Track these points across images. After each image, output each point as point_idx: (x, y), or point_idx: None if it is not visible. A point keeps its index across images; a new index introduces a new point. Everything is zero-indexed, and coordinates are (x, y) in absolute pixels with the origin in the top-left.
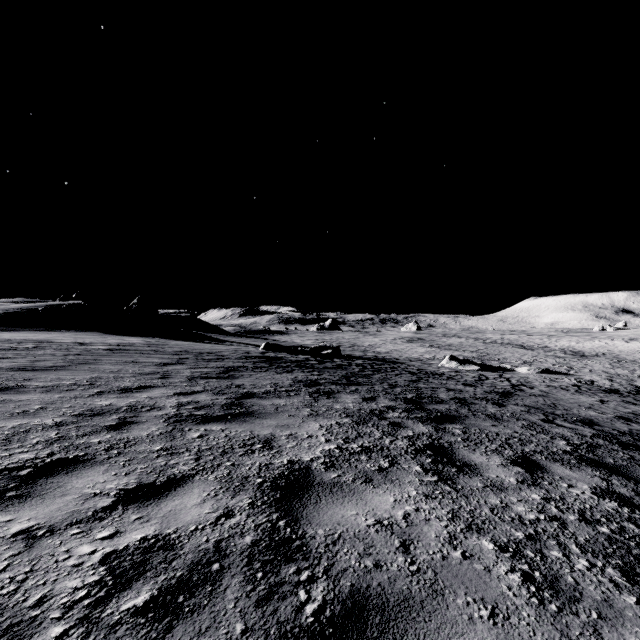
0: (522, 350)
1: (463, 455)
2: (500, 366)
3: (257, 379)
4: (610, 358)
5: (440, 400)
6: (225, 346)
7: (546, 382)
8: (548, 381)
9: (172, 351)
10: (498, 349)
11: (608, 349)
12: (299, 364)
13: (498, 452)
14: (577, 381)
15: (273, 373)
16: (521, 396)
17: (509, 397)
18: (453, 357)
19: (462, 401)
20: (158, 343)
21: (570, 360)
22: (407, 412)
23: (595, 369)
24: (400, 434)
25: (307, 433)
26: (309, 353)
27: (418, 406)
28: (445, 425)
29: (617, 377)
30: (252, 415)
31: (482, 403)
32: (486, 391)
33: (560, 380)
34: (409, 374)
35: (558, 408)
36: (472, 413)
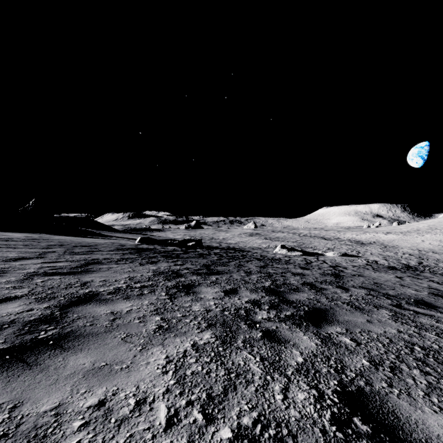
0: (324, 240)
1: (416, 423)
2: (314, 252)
3: (114, 273)
4: (379, 245)
5: (295, 287)
6: (105, 240)
7: (349, 263)
8: (349, 262)
9: (45, 245)
10: (309, 240)
11: (376, 239)
12: (166, 254)
13: (442, 394)
14: (366, 261)
15: (136, 265)
16: (348, 277)
17: (341, 279)
18: (283, 246)
19: (313, 287)
20: (39, 238)
21: (356, 247)
22: (274, 309)
23: (373, 252)
24: (287, 363)
25: (137, 391)
26: (177, 245)
27: (281, 298)
28: (325, 328)
29: (389, 258)
30: (60, 343)
31: (330, 288)
32: (321, 273)
33: (356, 261)
34: (257, 260)
35: (385, 288)
36: (333, 303)
